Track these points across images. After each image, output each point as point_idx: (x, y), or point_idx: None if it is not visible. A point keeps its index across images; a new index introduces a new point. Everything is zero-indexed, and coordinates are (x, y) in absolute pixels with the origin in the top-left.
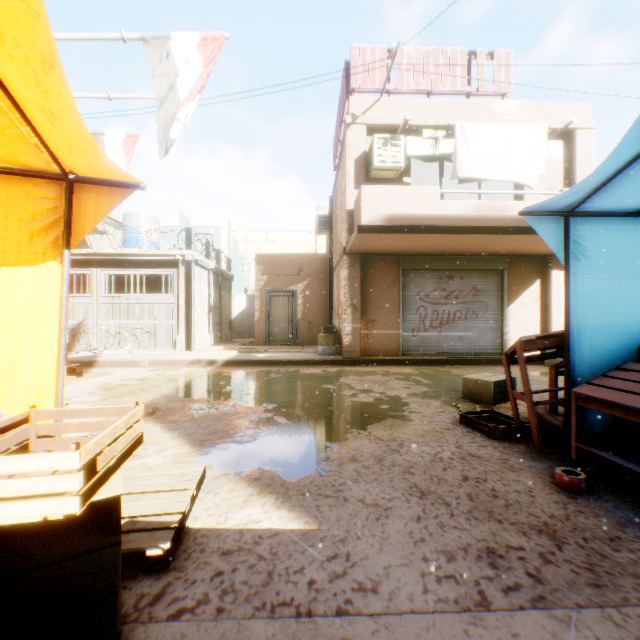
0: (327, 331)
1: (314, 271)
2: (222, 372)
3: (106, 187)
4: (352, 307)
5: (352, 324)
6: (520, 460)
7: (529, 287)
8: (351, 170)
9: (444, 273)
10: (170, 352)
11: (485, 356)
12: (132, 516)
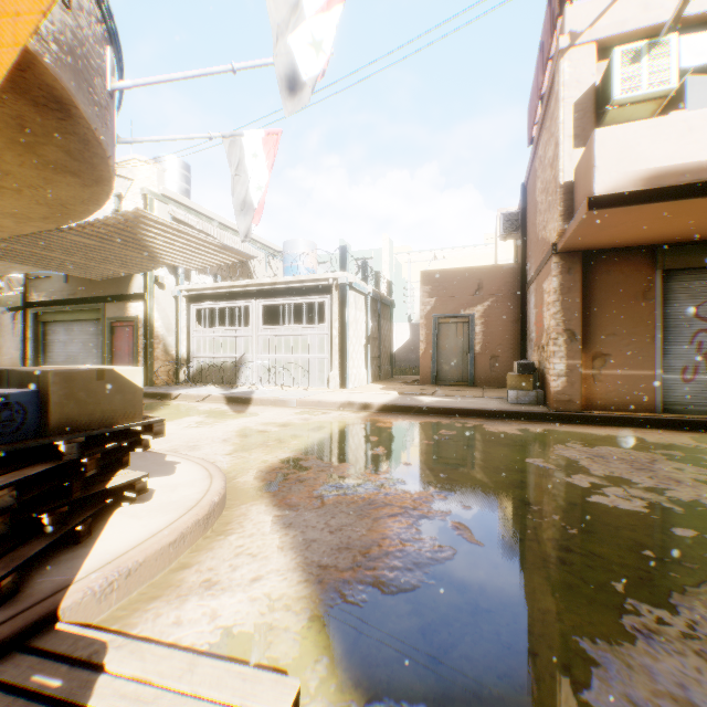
0: (522, 369)
1: (498, 288)
2: (376, 421)
3: None
4: (566, 334)
5: (566, 360)
6: None
7: None
8: (567, 120)
9: None
10: (322, 390)
11: None
12: None
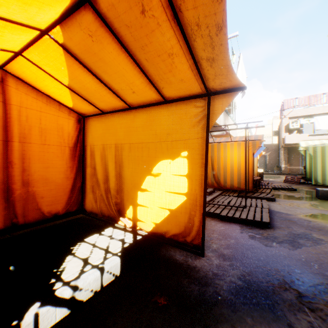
0: (276, 167)
1: (272, 149)
2: None
3: None
4: (284, 160)
5: (284, 165)
6: (302, 180)
7: None
8: (283, 128)
9: None
10: None
11: None
12: None
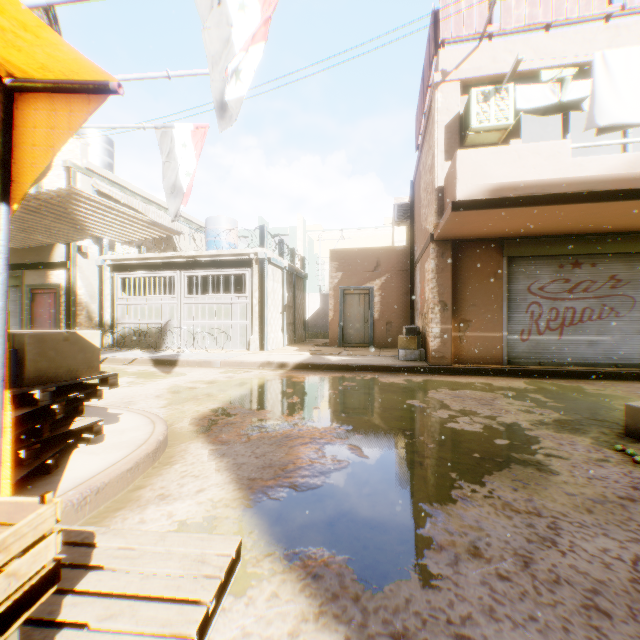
0: (409, 333)
1: (393, 266)
2: (291, 377)
3: (63, 98)
4: (441, 304)
5: (441, 325)
6: None
7: None
8: (440, 139)
9: (566, 259)
10: (244, 352)
11: (629, 368)
12: None
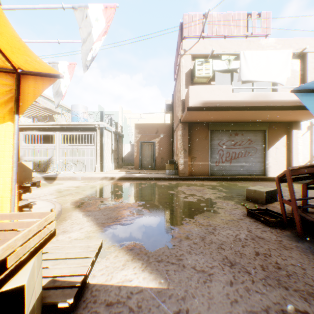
0: (171, 162)
1: (164, 132)
2: (117, 183)
3: (40, 77)
4: (184, 150)
5: (184, 159)
6: (289, 241)
7: (280, 139)
8: (183, 79)
9: (233, 132)
10: (92, 173)
11: (255, 176)
12: (54, 276)
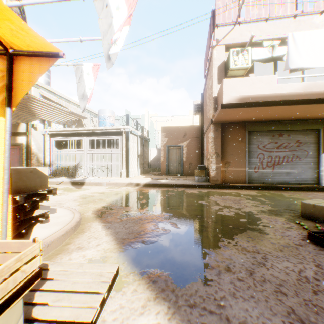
0: (200, 168)
1: (192, 135)
2: (142, 190)
3: (36, 58)
4: (216, 154)
5: (216, 164)
6: None
7: None
8: (215, 73)
9: (276, 132)
10: (118, 178)
11: (305, 185)
12: (51, 320)
